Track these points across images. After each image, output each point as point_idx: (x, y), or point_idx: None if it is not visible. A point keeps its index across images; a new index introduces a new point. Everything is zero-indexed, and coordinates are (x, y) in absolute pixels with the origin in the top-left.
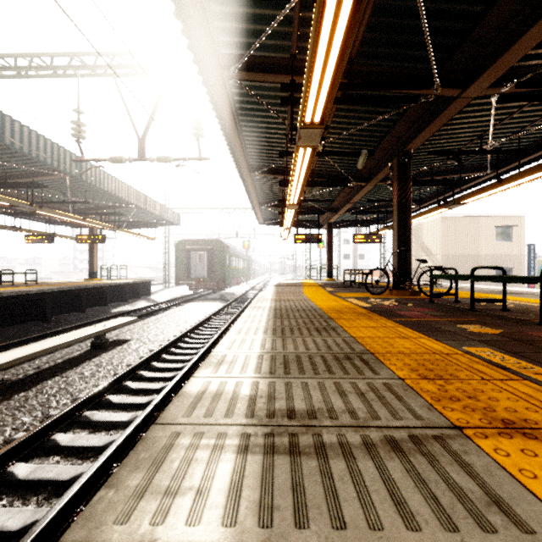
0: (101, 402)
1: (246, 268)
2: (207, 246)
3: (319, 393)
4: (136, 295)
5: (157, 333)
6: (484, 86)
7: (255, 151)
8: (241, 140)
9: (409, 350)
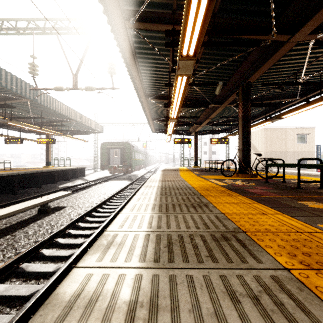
0: (36, 255)
1: (144, 160)
2: (120, 146)
3: (208, 296)
4: (76, 176)
5: (84, 201)
6: (307, 33)
7: (149, 83)
8: (140, 75)
9: (274, 227)
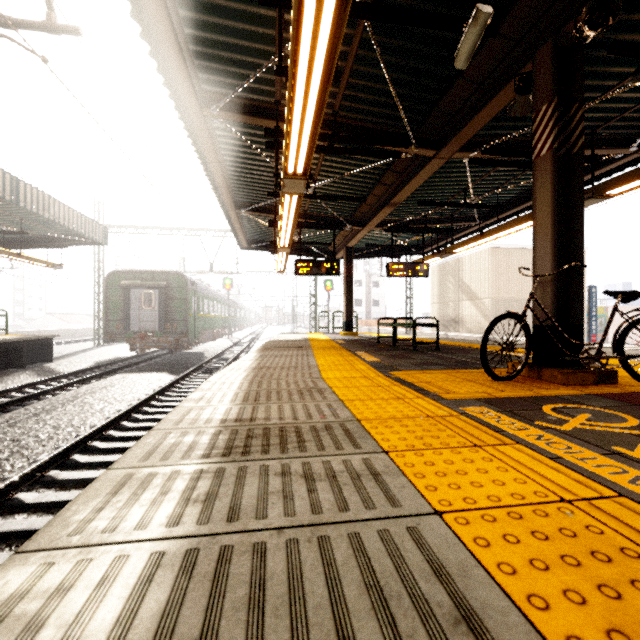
0: None
1: (227, 317)
2: (160, 281)
3: None
4: (17, 362)
5: None
6: None
7: (205, 36)
8: None
9: None
